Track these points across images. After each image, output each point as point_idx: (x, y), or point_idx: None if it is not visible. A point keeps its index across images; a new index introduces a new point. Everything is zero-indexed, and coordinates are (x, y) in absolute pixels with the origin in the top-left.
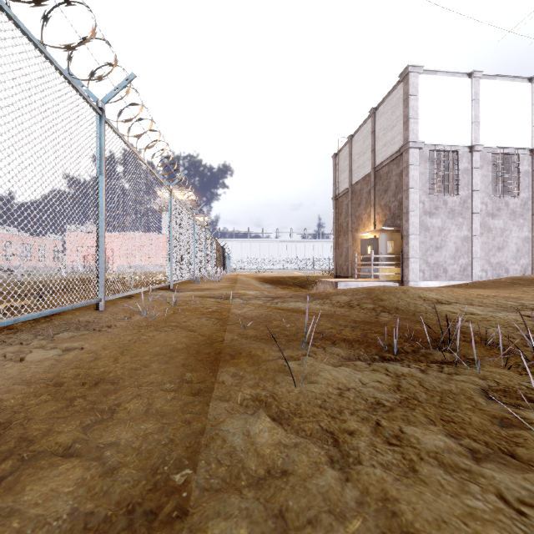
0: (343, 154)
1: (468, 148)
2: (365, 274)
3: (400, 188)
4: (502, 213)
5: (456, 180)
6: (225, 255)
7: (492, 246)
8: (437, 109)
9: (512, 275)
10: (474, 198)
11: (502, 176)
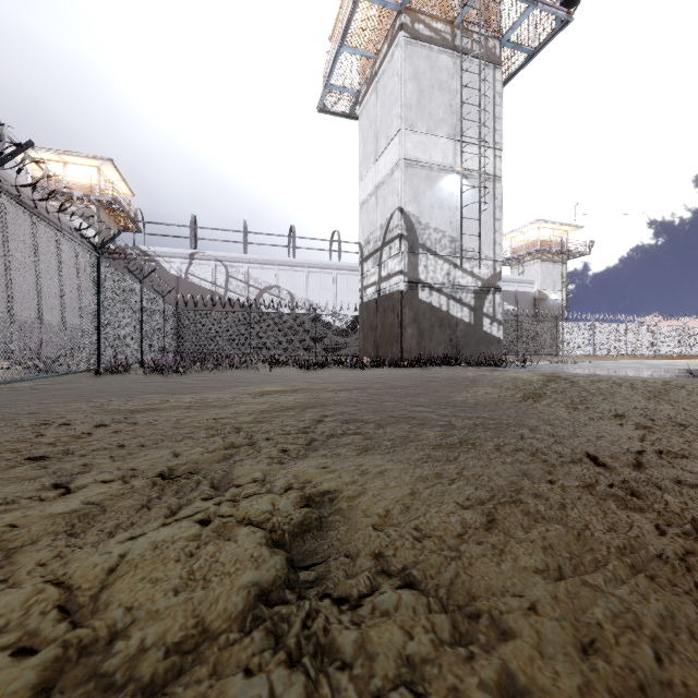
0: None
1: None
2: None
3: None
4: None
5: None
6: None
7: None
8: None
9: None
10: None
11: None
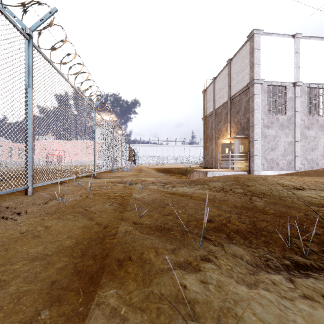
0: (209, 90)
1: (292, 84)
2: (224, 166)
3: (248, 110)
4: (314, 126)
5: (285, 105)
6: (135, 154)
7: (308, 148)
8: (272, 58)
9: (321, 167)
10: (296, 117)
11: (314, 102)
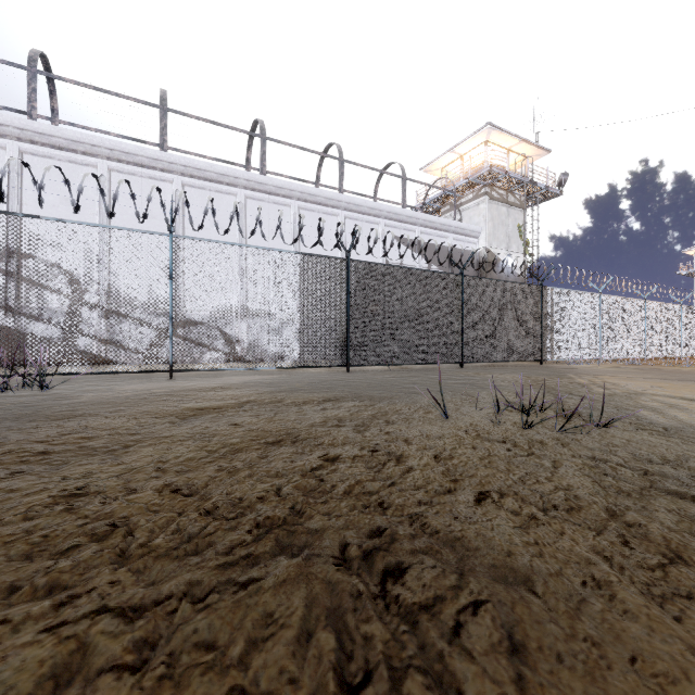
0: None
1: None
2: None
3: None
4: None
5: None
6: None
7: None
8: None
9: None
10: None
11: None
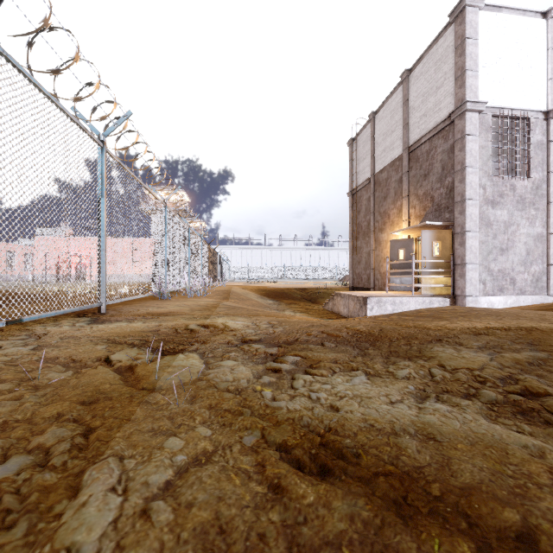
0: (362, 138)
1: (543, 115)
2: (395, 286)
3: (450, 168)
4: None
5: (527, 158)
6: (222, 263)
7: None
8: (502, 60)
9: None
10: (551, 183)
11: None
